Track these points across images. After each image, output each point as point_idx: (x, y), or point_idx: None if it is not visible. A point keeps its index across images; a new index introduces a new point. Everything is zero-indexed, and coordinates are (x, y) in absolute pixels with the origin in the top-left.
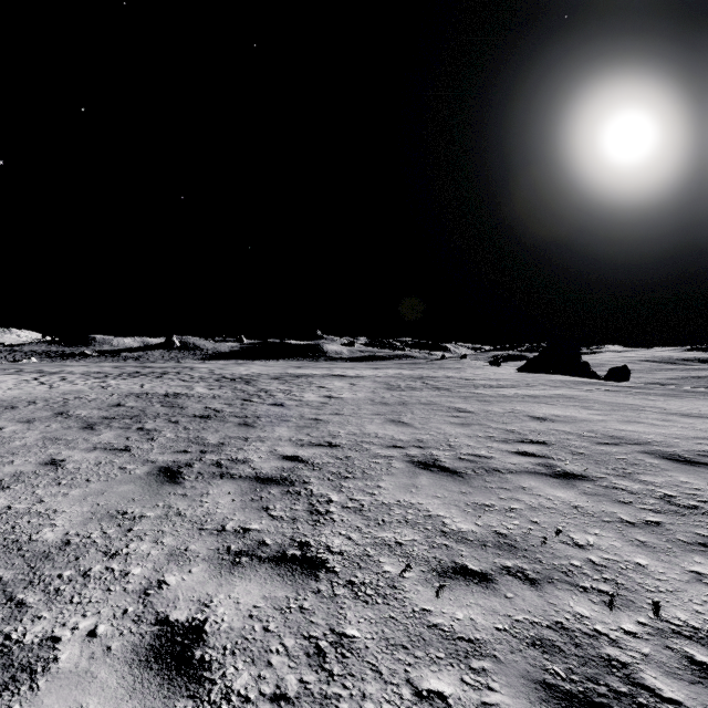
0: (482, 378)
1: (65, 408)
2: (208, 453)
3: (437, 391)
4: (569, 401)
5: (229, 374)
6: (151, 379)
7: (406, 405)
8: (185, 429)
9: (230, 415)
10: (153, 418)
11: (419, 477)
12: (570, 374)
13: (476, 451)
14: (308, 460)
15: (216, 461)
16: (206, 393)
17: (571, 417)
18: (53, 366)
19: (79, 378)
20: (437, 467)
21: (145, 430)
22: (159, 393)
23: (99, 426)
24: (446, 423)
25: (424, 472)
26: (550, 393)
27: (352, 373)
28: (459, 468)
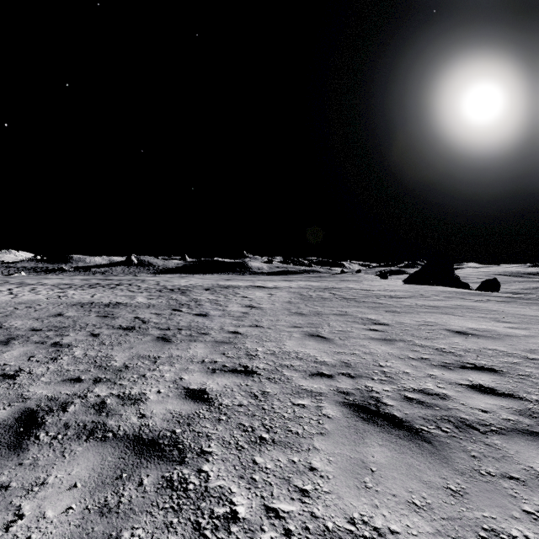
0: (380, 289)
1: (6, 318)
2: (101, 382)
3: (345, 301)
4: (472, 312)
5: (171, 285)
6: (104, 290)
7: (321, 316)
8: (99, 345)
9: (154, 326)
10: (77, 330)
11: (367, 442)
12: (446, 285)
13: (421, 385)
14: (215, 399)
15: (101, 400)
16: (143, 302)
17: (491, 331)
18: (35, 279)
19: (46, 289)
20: (384, 417)
21: (57, 346)
22: (103, 302)
23: (16, 340)
24: (367, 338)
25: (370, 430)
26: (448, 303)
27: (270, 284)
28: (416, 420)
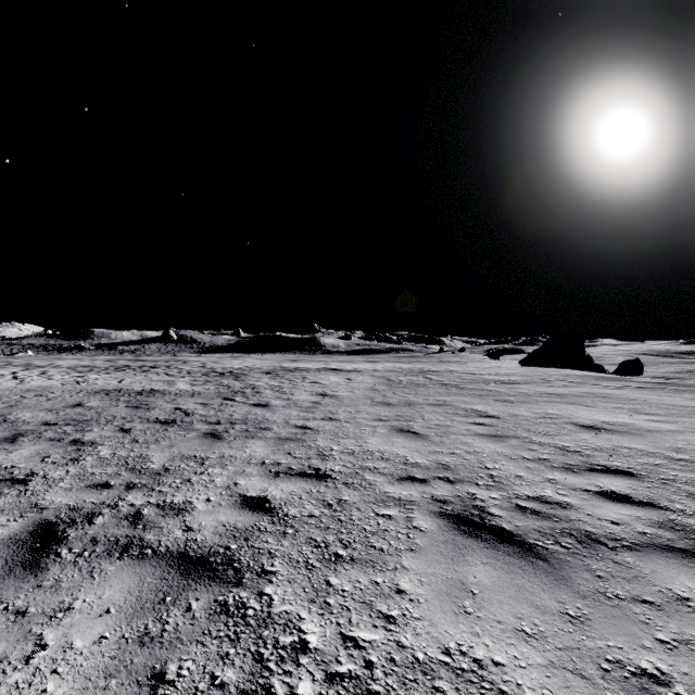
0: (489, 373)
1: (10, 410)
2: (135, 488)
3: (444, 387)
4: (606, 401)
5: (220, 368)
6: (135, 374)
7: (413, 406)
8: (131, 442)
9: (200, 420)
10: (103, 424)
11: (468, 559)
12: (574, 368)
13: (537, 491)
14: (278, 509)
15: (136, 510)
16: (186, 389)
17: (629, 426)
18: (46, 360)
19: (60, 372)
20: (490, 530)
21: (78, 444)
22: (134, 389)
23: (25, 437)
24: (471, 434)
25: (472, 546)
26: (576, 391)
27: (349, 367)
28: (529, 533)
